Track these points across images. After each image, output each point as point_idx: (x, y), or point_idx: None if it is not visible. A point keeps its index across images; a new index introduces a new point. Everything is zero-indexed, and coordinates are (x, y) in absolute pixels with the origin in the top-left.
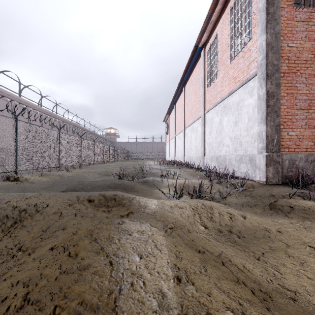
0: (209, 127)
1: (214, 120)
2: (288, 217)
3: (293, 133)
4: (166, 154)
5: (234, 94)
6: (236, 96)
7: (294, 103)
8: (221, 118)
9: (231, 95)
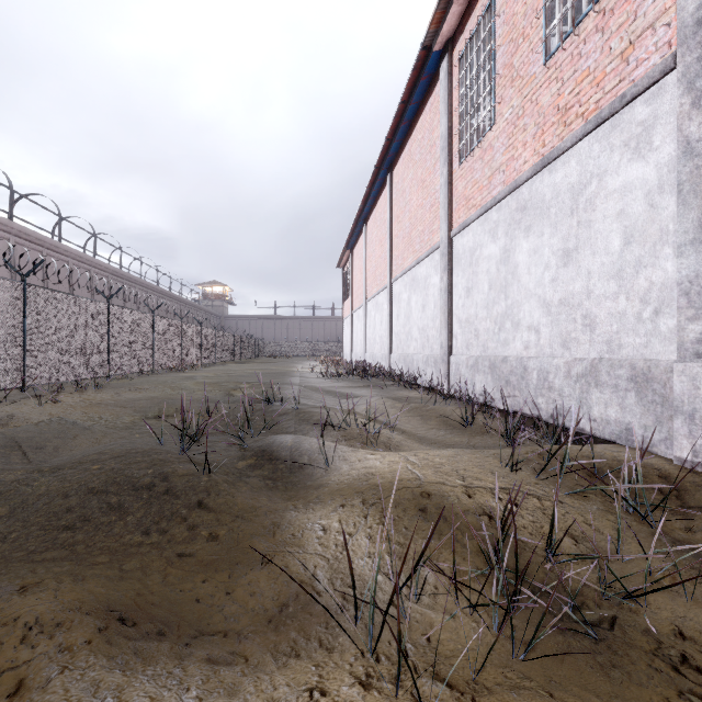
0: (467, 274)
1: (484, 253)
2: None
3: None
4: (344, 346)
5: (560, 163)
6: (569, 168)
7: None
8: (507, 244)
9: (548, 167)
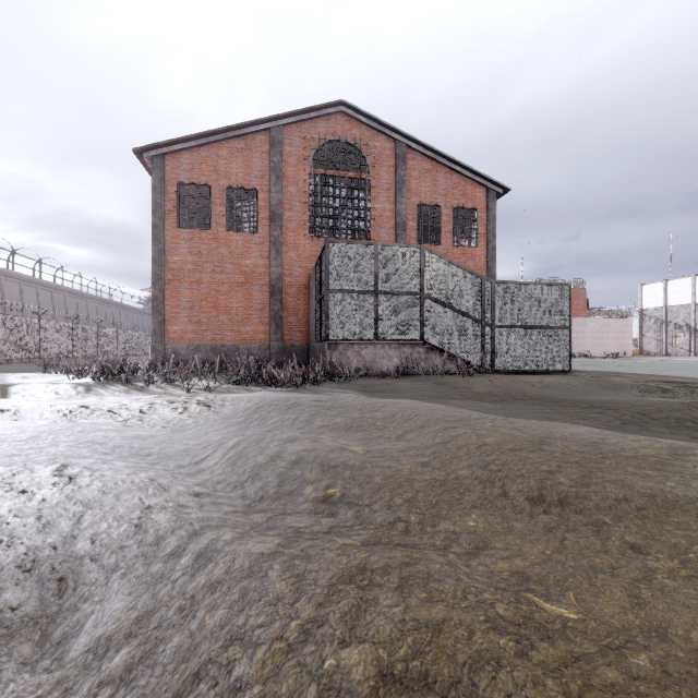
0: None
1: None
2: None
3: (178, 327)
4: None
5: None
6: None
7: (179, 304)
8: None
9: None
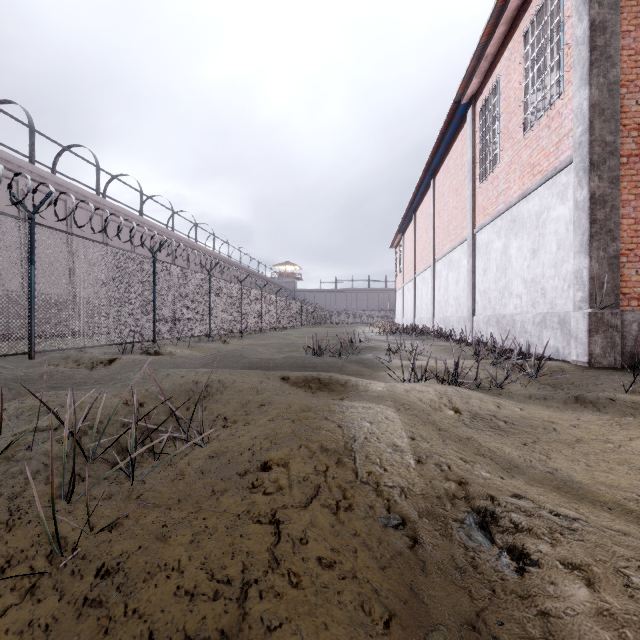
0: (484, 260)
1: (493, 247)
2: (601, 413)
3: None
4: (396, 314)
5: (531, 197)
6: (535, 201)
7: None
8: (506, 242)
9: (525, 198)
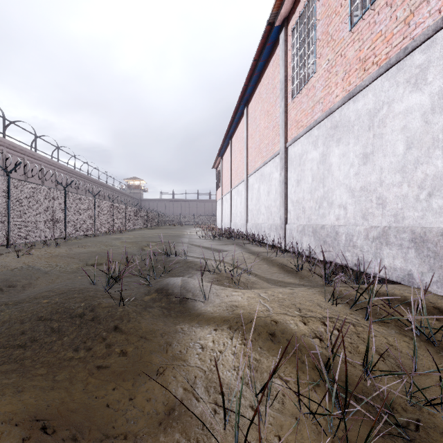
0: (297, 171)
1: (309, 157)
2: None
3: None
4: (217, 218)
5: (361, 96)
6: (367, 99)
7: None
8: (324, 151)
9: (352, 98)
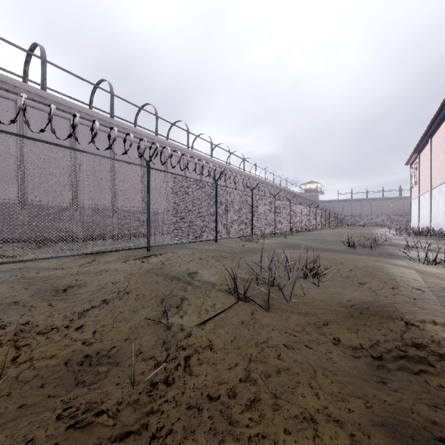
0: None
1: None
2: None
3: None
4: (412, 218)
5: None
6: None
7: None
8: None
9: None
